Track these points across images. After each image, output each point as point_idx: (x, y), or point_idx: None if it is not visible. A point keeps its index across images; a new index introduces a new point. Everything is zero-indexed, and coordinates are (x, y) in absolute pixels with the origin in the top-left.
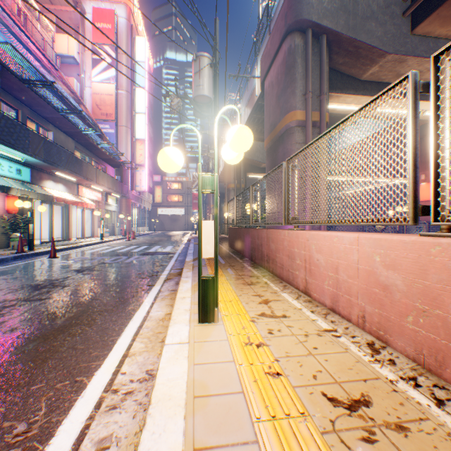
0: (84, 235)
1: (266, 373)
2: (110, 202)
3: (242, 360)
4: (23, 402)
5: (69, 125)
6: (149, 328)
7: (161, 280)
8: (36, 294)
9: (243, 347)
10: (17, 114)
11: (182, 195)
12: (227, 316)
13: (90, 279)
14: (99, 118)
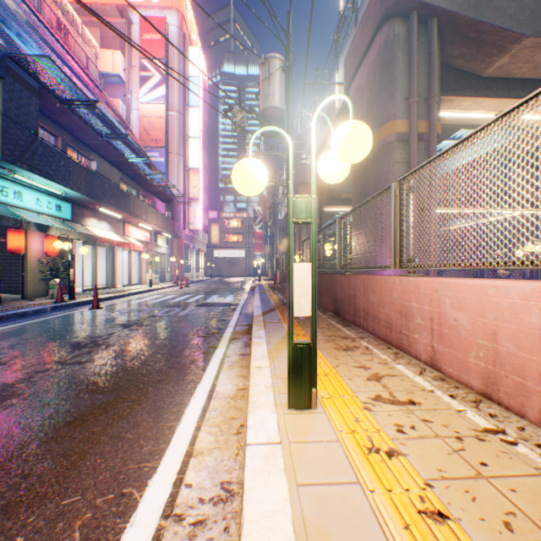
0: (130, 282)
1: (421, 512)
2: (160, 243)
3: (372, 482)
4: (49, 529)
5: (114, 152)
6: (218, 411)
7: (225, 339)
8: (75, 355)
9: (366, 455)
10: (57, 141)
11: (243, 234)
12: (328, 398)
13: (138, 336)
14: (147, 144)
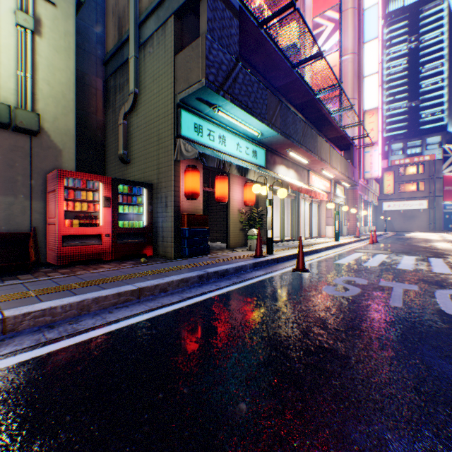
0: (310, 234)
1: None
2: (337, 193)
3: None
4: None
5: (301, 90)
6: None
7: None
8: None
9: None
10: None
11: (422, 181)
12: None
13: None
14: None
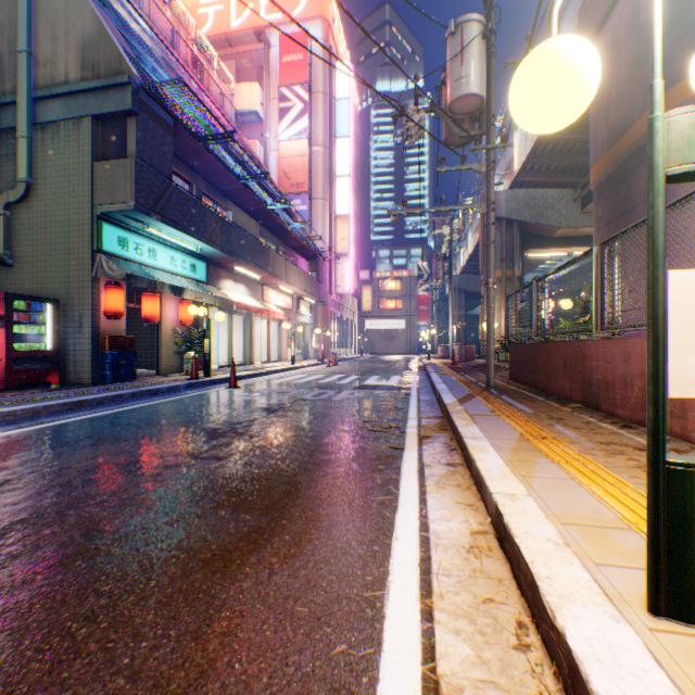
0: (269, 358)
1: None
2: (302, 311)
3: None
4: None
5: (251, 198)
6: (452, 577)
7: (411, 437)
8: (210, 446)
9: None
10: (192, 190)
11: (401, 299)
12: None
13: (288, 426)
14: (286, 191)
